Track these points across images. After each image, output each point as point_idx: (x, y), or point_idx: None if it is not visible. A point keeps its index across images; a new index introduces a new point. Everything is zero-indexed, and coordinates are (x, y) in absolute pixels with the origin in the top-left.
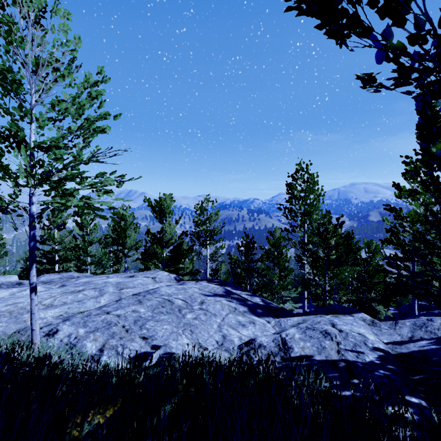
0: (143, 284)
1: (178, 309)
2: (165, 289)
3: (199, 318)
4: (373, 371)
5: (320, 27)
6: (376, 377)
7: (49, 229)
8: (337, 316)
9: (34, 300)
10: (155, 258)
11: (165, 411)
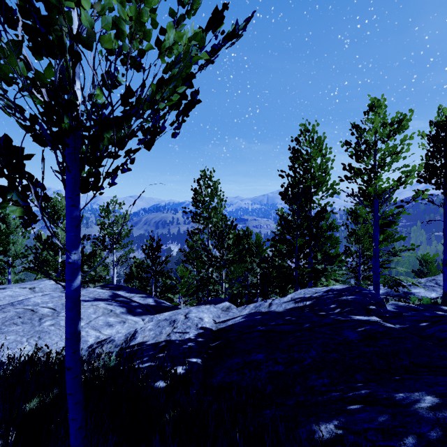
0: (14, 296)
1: (39, 317)
2: (36, 299)
3: (58, 323)
4: (183, 344)
5: None
6: (181, 349)
7: None
8: (199, 306)
9: None
10: (46, 266)
11: None
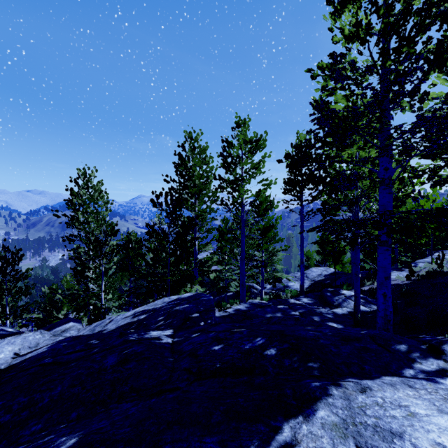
0: None
1: None
2: None
3: None
4: None
5: None
6: None
7: None
8: (20, 335)
9: None
10: None
11: None
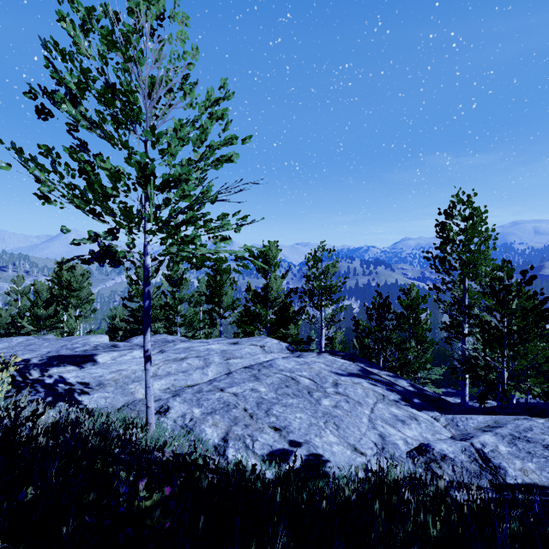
0: (251, 353)
1: (306, 390)
2: (283, 363)
3: (340, 406)
4: None
5: None
6: None
7: (137, 284)
8: None
9: (149, 371)
10: (258, 321)
11: None
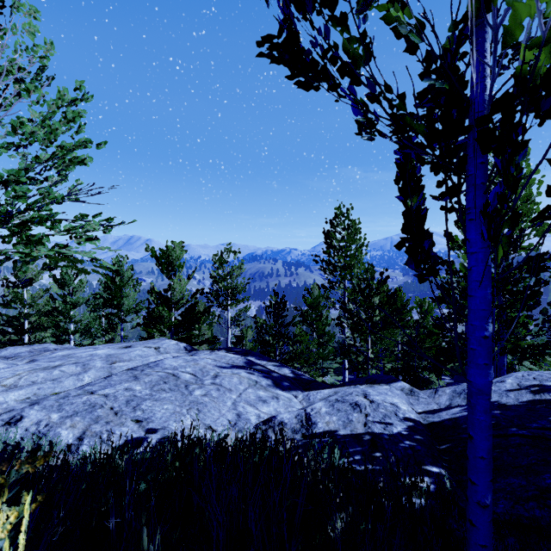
0: (143, 356)
1: (184, 384)
2: (170, 361)
3: (210, 394)
4: (399, 442)
5: (290, 77)
6: (400, 449)
7: (16, 286)
8: (372, 386)
9: None
10: (161, 324)
11: (140, 489)
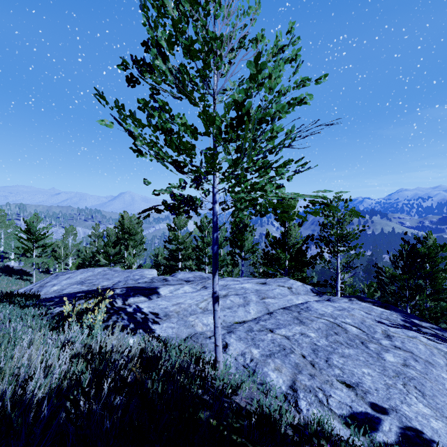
0: (282, 294)
1: (358, 340)
2: (319, 307)
3: (411, 365)
4: None
5: None
6: None
7: (174, 230)
8: None
9: (217, 312)
10: (277, 264)
11: None
